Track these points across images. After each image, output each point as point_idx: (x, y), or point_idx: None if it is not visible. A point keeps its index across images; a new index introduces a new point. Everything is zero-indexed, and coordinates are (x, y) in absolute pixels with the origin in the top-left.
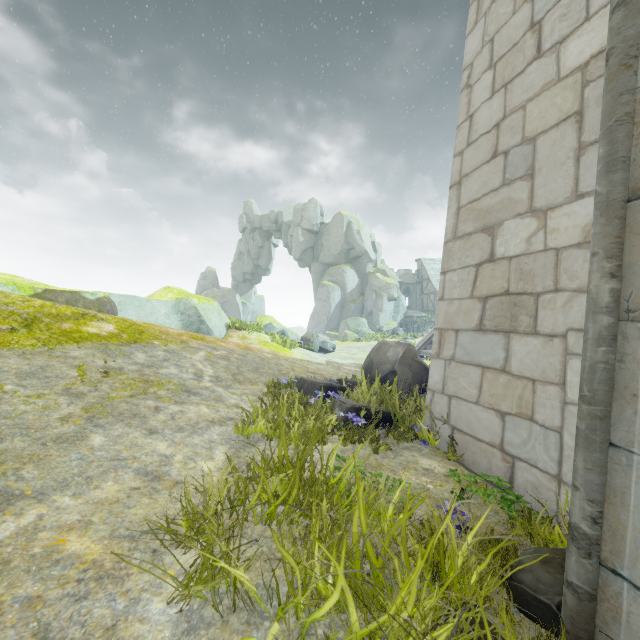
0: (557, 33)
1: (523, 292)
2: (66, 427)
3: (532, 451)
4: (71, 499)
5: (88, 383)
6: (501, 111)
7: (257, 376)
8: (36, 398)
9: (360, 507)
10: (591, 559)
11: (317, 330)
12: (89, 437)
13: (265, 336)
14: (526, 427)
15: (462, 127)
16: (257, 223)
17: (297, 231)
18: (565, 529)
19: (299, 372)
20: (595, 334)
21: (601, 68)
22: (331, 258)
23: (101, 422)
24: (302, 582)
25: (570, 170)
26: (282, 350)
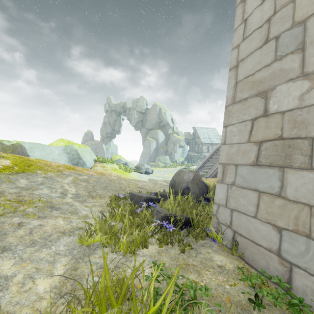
0: None
1: (297, 137)
2: None
3: (311, 262)
4: None
5: None
6: (271, 9)
7: (105, 192)
8: None
9: None
10: None
11: (144, 162)
12: None
13: (115, 166)
14: (303, 242)
15: (238, 29)
16: (113, 108)
17: (134, 112)
18: None
19: (132, 188)
20: None
21: None
22: (151, 126)
23: None
24: None
25: None
26: (124, 173)
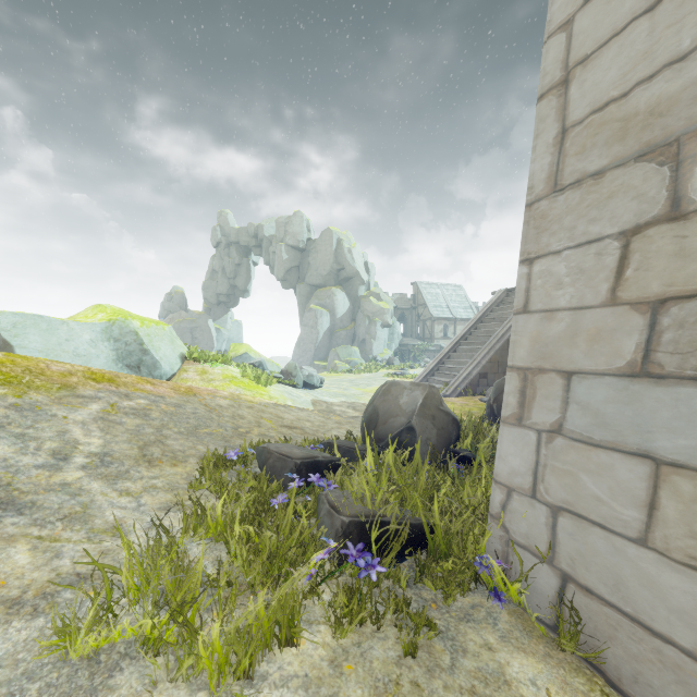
0: None
1: None
2: None
3: None
4: None
5: None
6: None
7: (191, 444)
8: None
9: None
10: None
11: (303, 360)
12: None
13: (233, 369)
14: None
15: None
16: (233, 237)
17: (280, 247)
18: None
19: (268, 428)
20: None
21: None
22: (319, 279)
23: None
24: None
25: None
26: (255, 388)
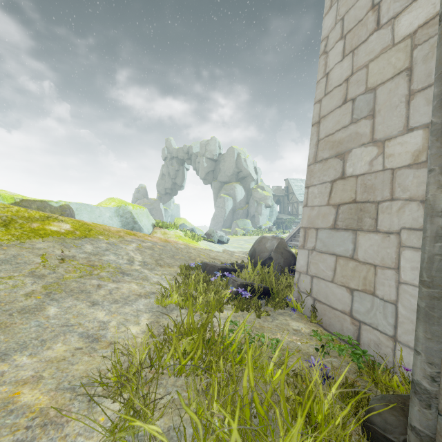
0: (392, 11)
1: (367, 201)
2: (29, 301)
3: (374, 318)
4: (28, 358)
5: (48, 267)
6: (350, 69)
7: (173, 261)
8: (8, 279)
9: (249, 366)
10: (431, 409)
11: (216, 228)
12: (46, 308)
13: (180, 232)
14: (369, 300)
15: (320, 82)
16: (175, 154)
17: (202, 159)
18: (401, 378)
19: (203, 258)
20: (433, 233)
21: (426, 35)
22: (226, 178)
23: (56, 297)
24: (204, 427)
25: (402, 111)
26: (192, 242)
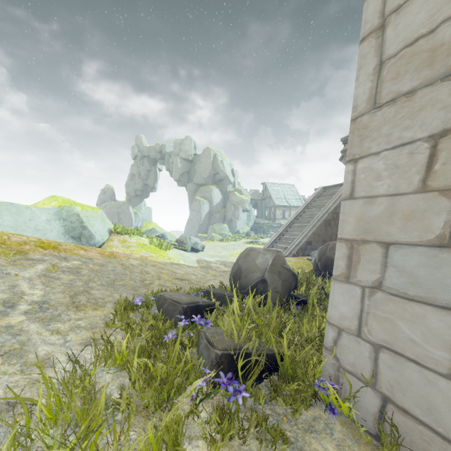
0: None
1: None
2: None
3: None
4: None
5: None
6: None
7: (109, 293)
8: None
9: None
10: None
11: (191, 233)
12: None
13: (144, 239)
14: None
15: None
16: (146, 152)
17: (176, 159)
18: None
19: (165, 280)
20: None
21: None
22: (202, 180)
23: None
24: None
25: None
26: (158, 251)
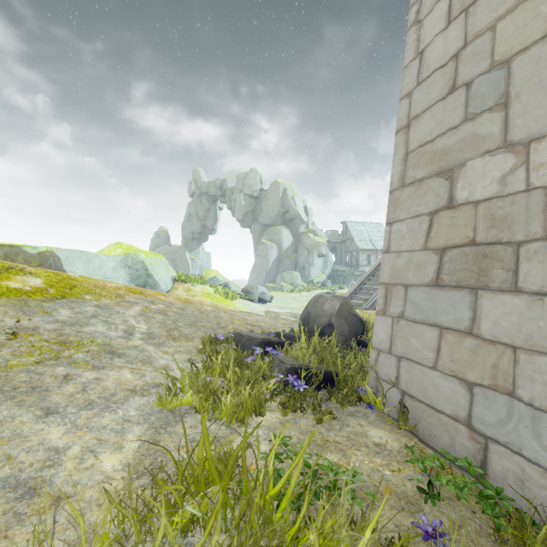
0: None
1: (496, 241)
2: None
3: (514, 434)
4: None
5: None
6: (461, 39)
7: (194, 331)
8: None
9: None
10: None
11: (257, 282)
12: None
13: (209, 288)
14: (504, 403)
15: (410, 66)
16: (204, 189)
17: (239, 196)
18: None
19: (238, 325)
20: None
21: None
22: (269, 220)
23: None
24: None
25: None
26: (224, 301)
